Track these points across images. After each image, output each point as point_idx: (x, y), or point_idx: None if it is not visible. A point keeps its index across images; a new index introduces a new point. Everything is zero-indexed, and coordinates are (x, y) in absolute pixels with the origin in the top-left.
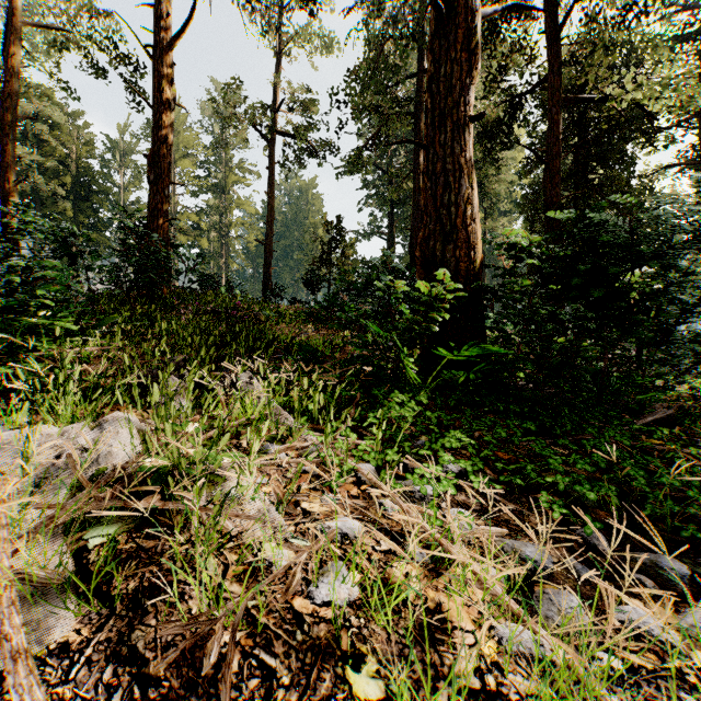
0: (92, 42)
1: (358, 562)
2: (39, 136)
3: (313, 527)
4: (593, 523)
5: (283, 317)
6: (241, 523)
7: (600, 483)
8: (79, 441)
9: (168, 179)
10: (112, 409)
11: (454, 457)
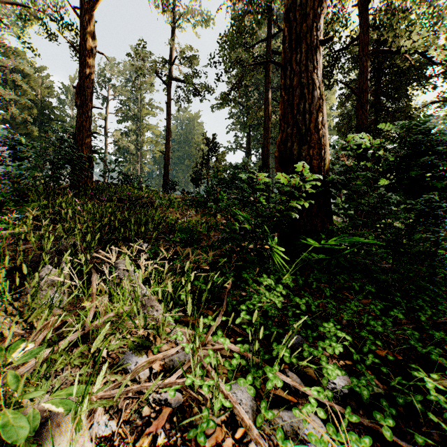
0: (45, 15)
1: None
2: (16, 82)
3: None
4: None
5: (173, 203)
6: None
7: None
8: None
9: (90, 104)
10: None
11: (338, 366)
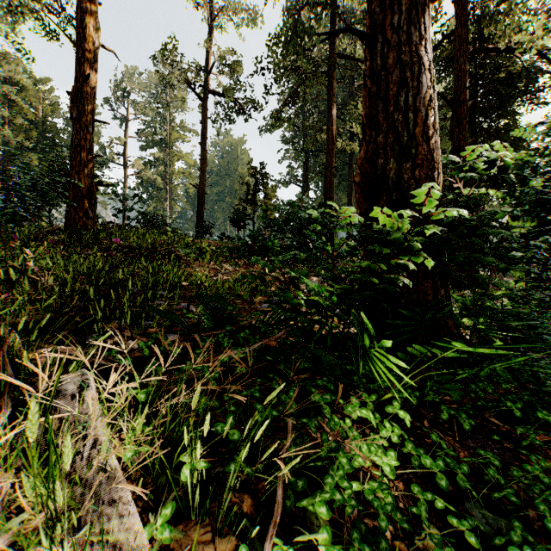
0: (41, 5)
1: None
2: (10, 97)
3: None
4: None
5: (204, 253)
6: None
7: None
8: None
9: (91, 116)
10: None
11: None
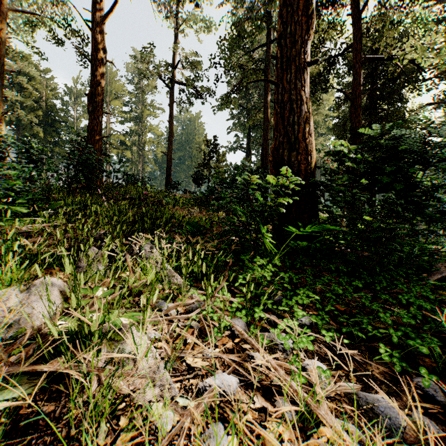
0: (54, 22)
1: (236, 424)
2: (21, 85)
3: (196, 383)
4: (429, 375)
5: (178, 202)
6: (134, 380)
7: (423, 335)
8: (9, 303)
9: (101, 110)
10: (46, 272)
11: (305, 311)
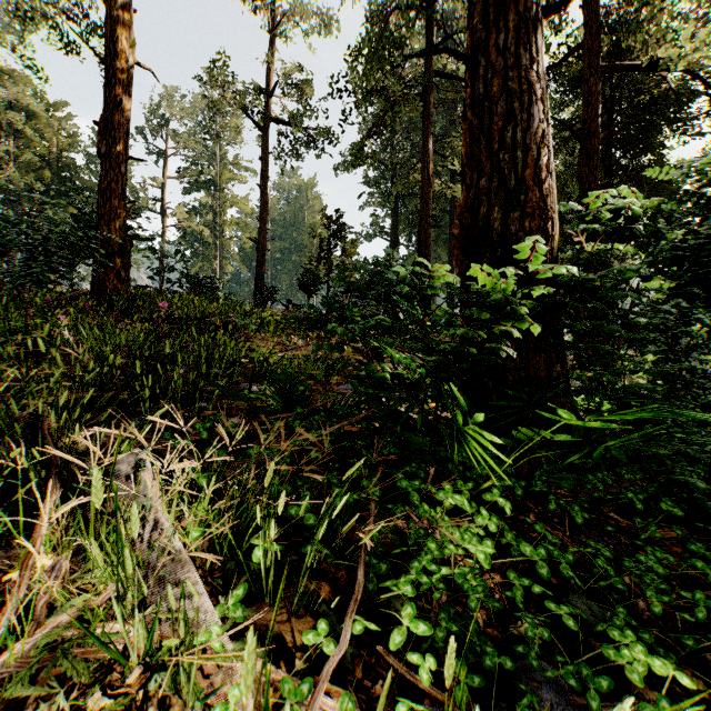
0: (58, 10)
1: None
2: (16, 126)
3: None
4: None
5: (266, 324)
6: None
7: None
8: None
9: (125, 152)
10: None
11: None
